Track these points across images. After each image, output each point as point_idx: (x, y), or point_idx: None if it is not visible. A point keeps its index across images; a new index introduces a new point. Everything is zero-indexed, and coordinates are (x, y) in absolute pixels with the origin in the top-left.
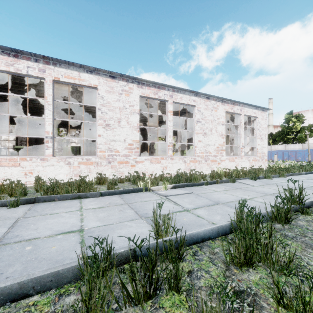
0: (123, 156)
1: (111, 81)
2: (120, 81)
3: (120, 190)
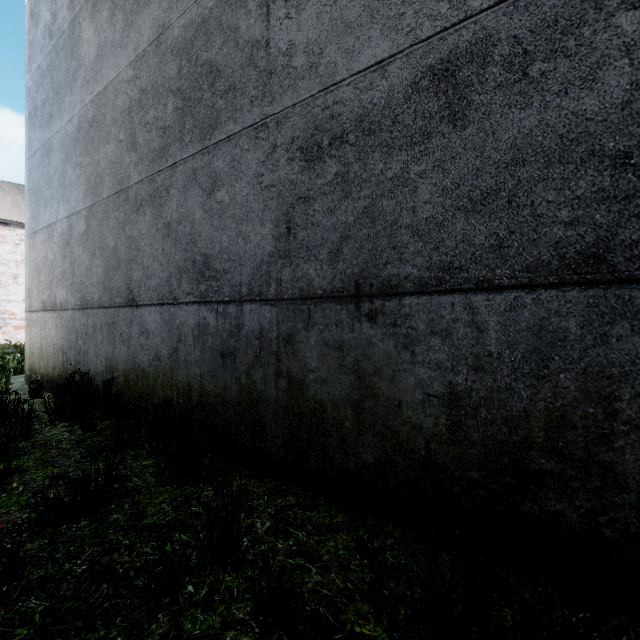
0: (23, 320)
1: (3, 229)
2: (17, 229)
3: (15, 350)
